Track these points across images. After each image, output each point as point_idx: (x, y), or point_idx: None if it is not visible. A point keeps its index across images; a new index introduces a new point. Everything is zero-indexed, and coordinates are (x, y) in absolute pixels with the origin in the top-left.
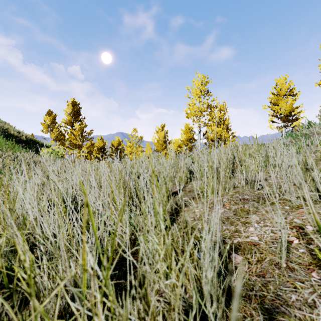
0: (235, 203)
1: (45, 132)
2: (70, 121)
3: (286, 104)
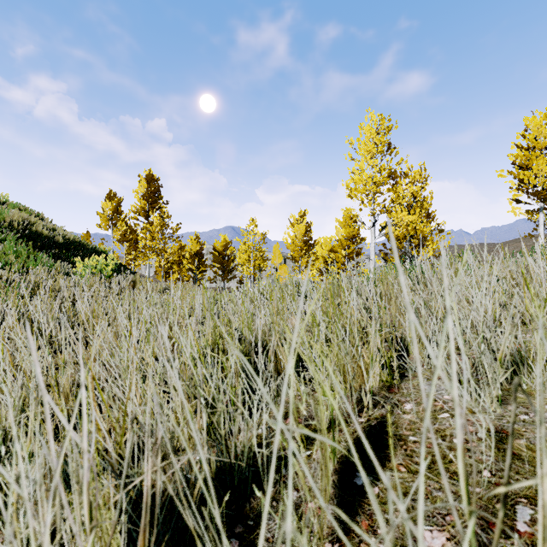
0: None
1: (104, 228)
2: (144, 208)
3: (546, 166)
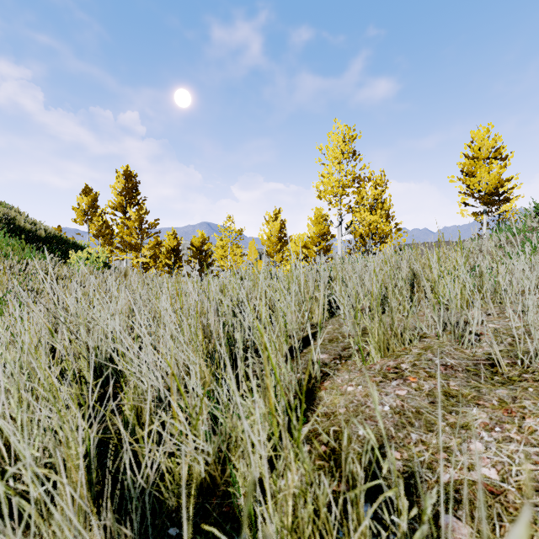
0: (429, 376)
1: (79, 222)
2: (122, 204)
3: (488, 174)
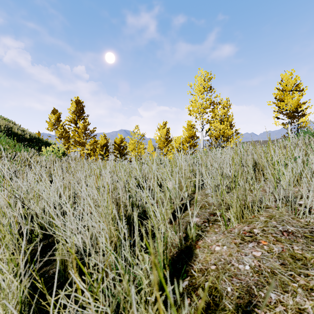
0: (277, 240)
1: (50, 130)
2: (74, 119)
3: (292, 100)
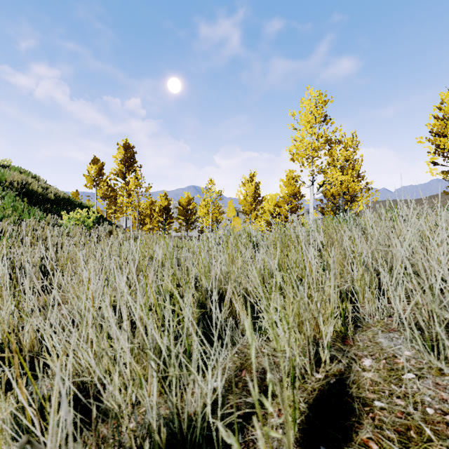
0: None
1: (89, 187)
2: (122, 171)
3: None
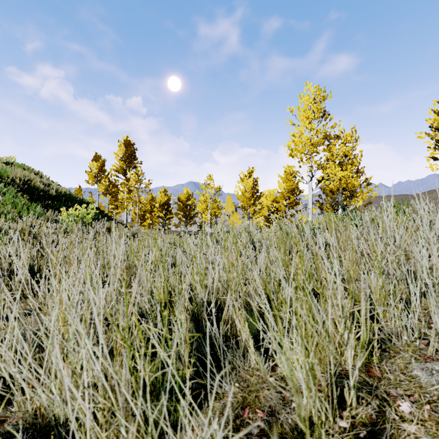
0: None
1: (91, 183)
2: (123, 167)
3: None
